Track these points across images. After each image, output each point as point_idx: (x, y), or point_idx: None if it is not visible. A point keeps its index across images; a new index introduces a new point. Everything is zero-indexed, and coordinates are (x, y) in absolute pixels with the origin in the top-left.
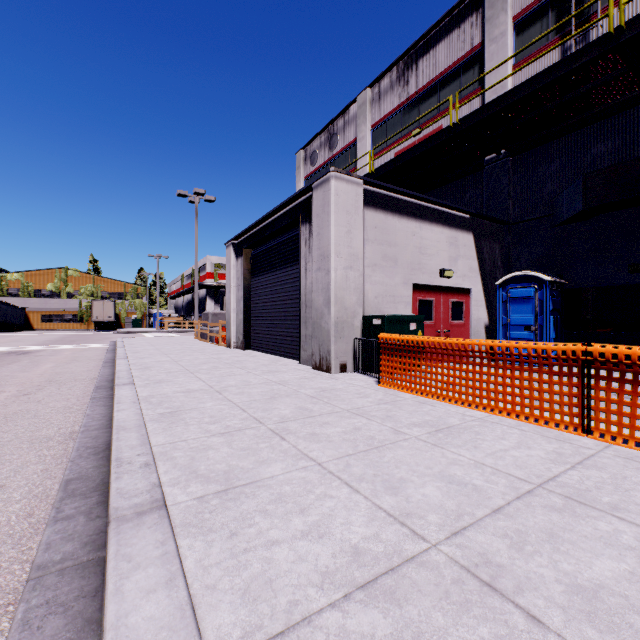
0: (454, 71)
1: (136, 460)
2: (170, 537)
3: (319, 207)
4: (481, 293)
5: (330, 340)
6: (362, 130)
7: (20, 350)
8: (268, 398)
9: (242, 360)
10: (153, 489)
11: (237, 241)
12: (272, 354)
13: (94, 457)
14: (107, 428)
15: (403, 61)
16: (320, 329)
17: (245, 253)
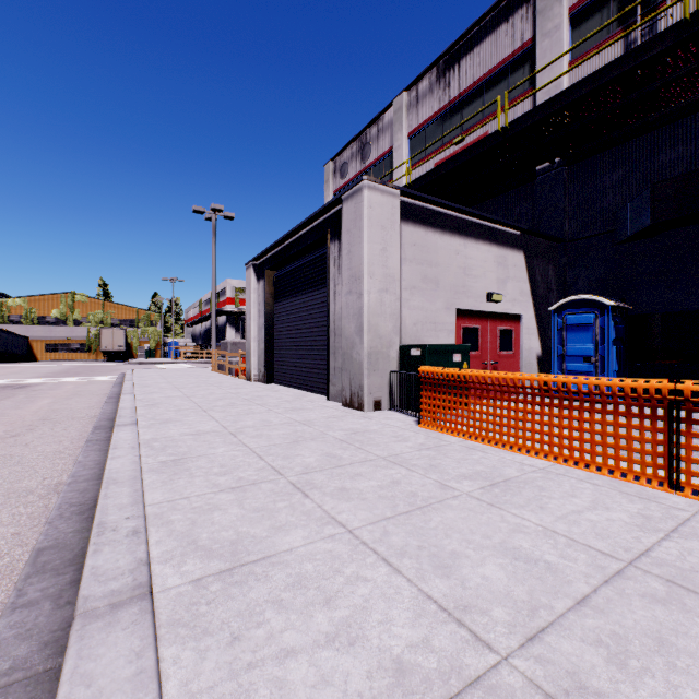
0: (501, 71)
1: (123, 525)
2: (150, 644)
3: (350, 221)
4: (533, 320)
5: (362, 373)
6: (398, 138)
7: (18, 383)
8: (290, 442)
9: (263, 395)
10: (138, 568)
11: (258, 262)
12: (297, 388)
13: (77, 517)
14: (99, 479)
15: (444, 61)
16: (351, 361)
17: (267, 275)
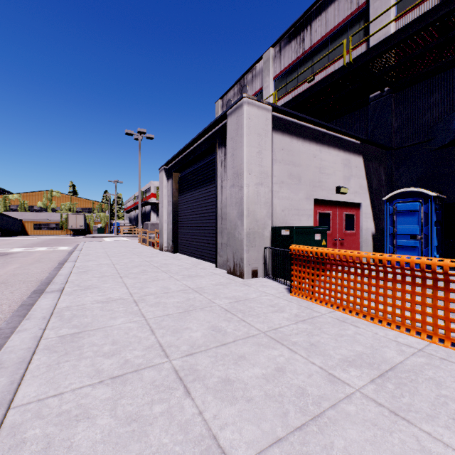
0: (342, 27)
1: None
2: None
3: (233, 131)
4: (369, 207)
5: (243, 249)
6: (266, 81)
7: (4, 252)
8: (182, 312)
9: (169, 263)
10: None
11: (168, 166)
12: (194, 257)
13: None
14: None
15: (299, 24)
16: (234, 239)
17: (174, 176)
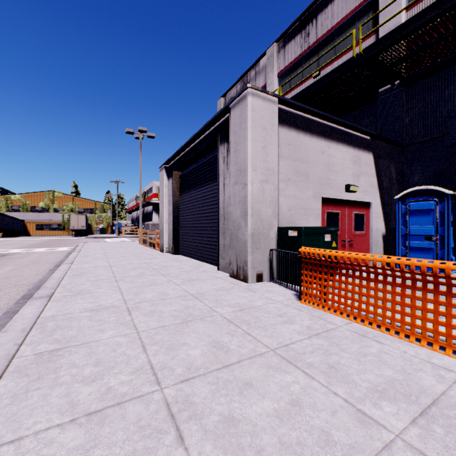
0: (350, 19)
1: None
2: None
3: (236, 124)
4: (379, 206)
5: (247, 251)
6: (270, 77)
7: (1, 253)
8: (179, 323)
9: (168, 265)
10: None
11: (168, 165)
12: (196, 259)
13: None
14: None
15: (304, 17)
16: (237, 240)
17: (174, 174)
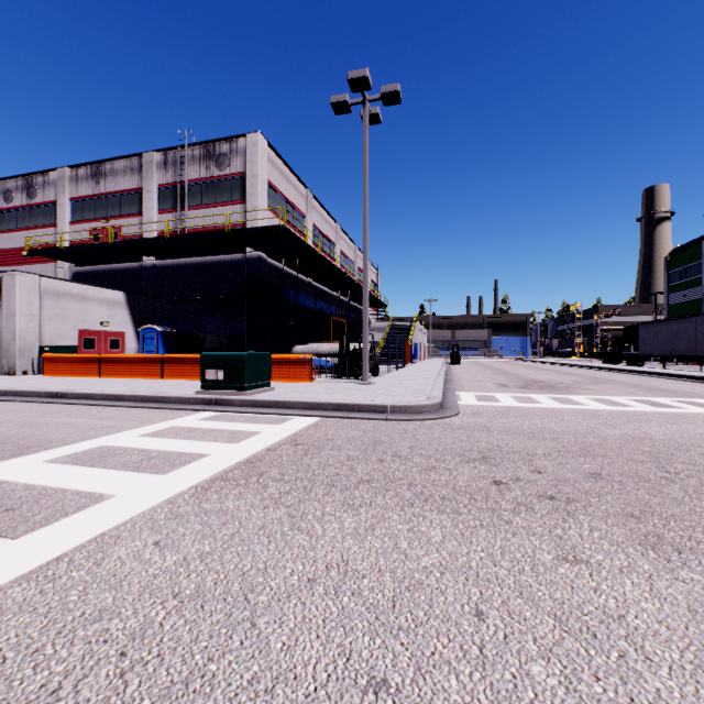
0: (129, 194)
1: None
2: None
3: (9, 287)
4: (134, 334)
5: (16, 358)
6: (62, 198)
7: None
8: None
9: None
10: None
11: None
12: None
13: None
14: None
15: (96, 165)
16: (9, 353)
17: None
